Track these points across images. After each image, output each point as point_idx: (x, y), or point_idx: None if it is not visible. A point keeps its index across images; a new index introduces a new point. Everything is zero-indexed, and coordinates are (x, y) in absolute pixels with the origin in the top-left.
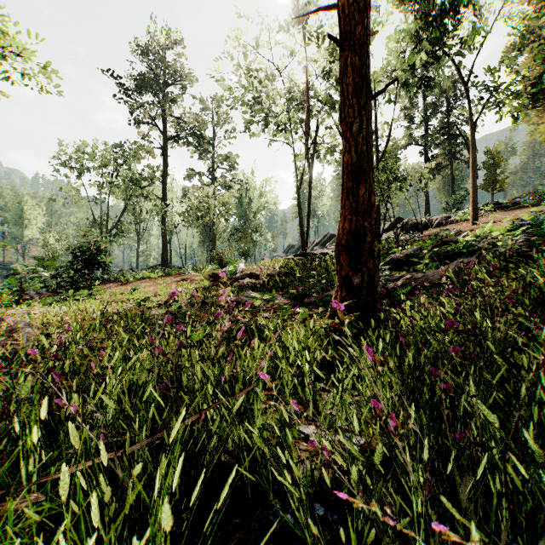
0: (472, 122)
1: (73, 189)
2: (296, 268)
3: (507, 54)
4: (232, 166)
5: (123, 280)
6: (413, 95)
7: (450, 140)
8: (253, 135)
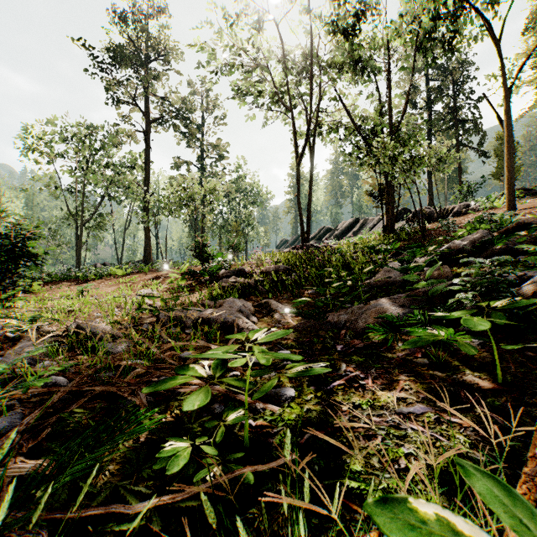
0: (507, 87)
1: (46, 176)
2: (299, 263)
3: (533, 21)
4: (222, 155)
5: (82, 278)
6: (432, 60)
7: (457, 126)
8: (243, 105)
